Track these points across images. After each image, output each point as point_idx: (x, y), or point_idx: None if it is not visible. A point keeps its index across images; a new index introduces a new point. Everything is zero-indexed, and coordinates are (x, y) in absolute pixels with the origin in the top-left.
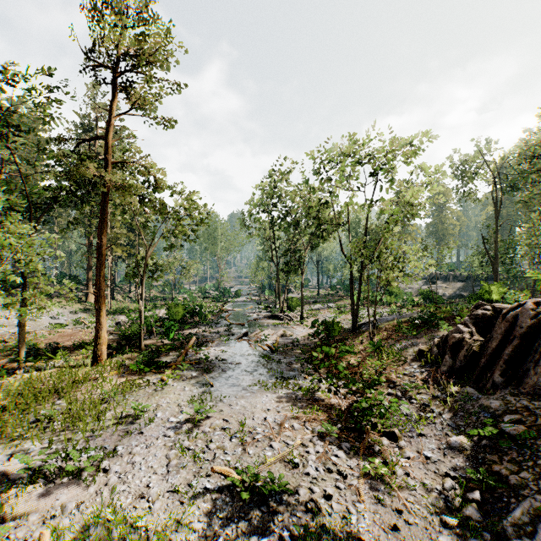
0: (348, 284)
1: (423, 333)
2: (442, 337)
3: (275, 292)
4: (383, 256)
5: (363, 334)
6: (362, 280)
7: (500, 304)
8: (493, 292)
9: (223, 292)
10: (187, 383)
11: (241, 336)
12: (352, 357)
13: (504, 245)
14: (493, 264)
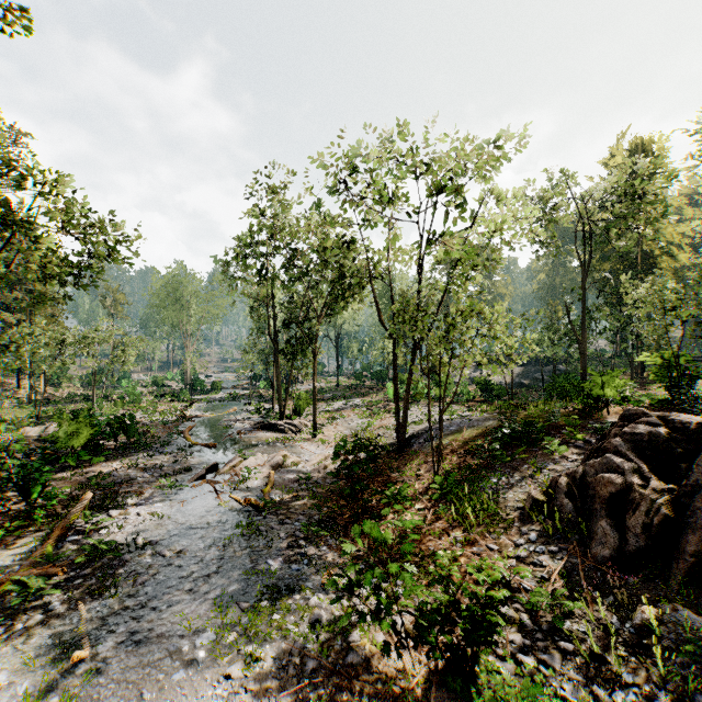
0: (379, 370)
1: (519, 457)
2: (573, 475)
3: (272, 385)
4: (461, 327)
5: (416, 457)
6: (413, 367)
7: (676, 414)
8: (606, 386)
9: (191, 386)
10: (15, 650)
11: (202, 473)
12: (407, 508)
13: (578, 318)
14: (580, 342)
